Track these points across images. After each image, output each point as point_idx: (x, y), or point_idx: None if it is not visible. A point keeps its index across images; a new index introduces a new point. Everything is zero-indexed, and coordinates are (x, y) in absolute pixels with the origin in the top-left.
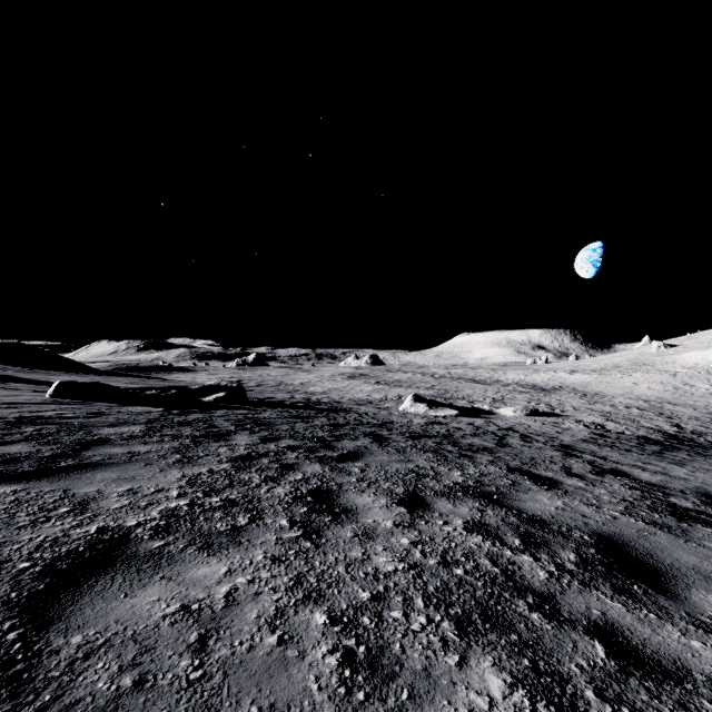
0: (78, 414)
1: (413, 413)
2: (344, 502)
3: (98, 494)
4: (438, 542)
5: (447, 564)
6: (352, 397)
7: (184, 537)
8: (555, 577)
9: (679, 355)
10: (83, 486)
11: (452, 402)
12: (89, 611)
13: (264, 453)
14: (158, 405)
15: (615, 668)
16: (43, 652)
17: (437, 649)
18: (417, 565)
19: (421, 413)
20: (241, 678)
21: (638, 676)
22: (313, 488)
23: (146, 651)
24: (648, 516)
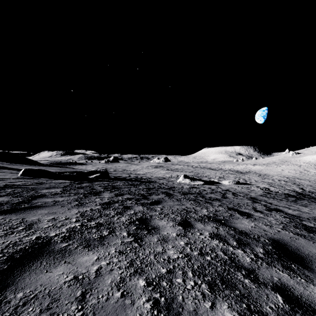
0: (32, 183)
1: (183, 183)
2: (153, 224)
3: (38, 220)
4: (198, 243)
5: (203, 254)
6: (156, 176)
7: (77, 241)
8: (254, 261)
9: (302, 157)
10: (31, 217)
11: (201, 178)
12: (28, 279)
13: (116, 201)
14: (69, 179)
15: (288, 308)
16: (2, 302)
17: (200, 299)
18: (188, 255)
19: (187, 183)
20: (102, 315)
21: (300, 313)
22: (138, 217)
23: (54, 301)
24: (294, 230)
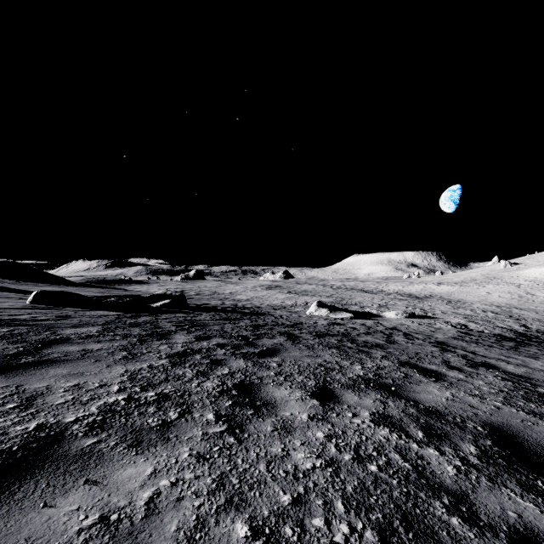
0: (48, 317)
1: (317, 316)
2: (264, 395)
3: (46, 389)
4: (350, 435)
5: (361, 460)
6: (269, 303)
7: (116, 434)
8: (463, 473)
9: (521, 271)
10: (35, 382)
11: (347, 307)
12: (1, 526)
13: (197, 350)
14: (116, 310)
15: None
16: None
17: None
18: (334, 461)
19: (323, 316)
20: None
21: None
22: (237, 382)
23: None
24: (525, 406)
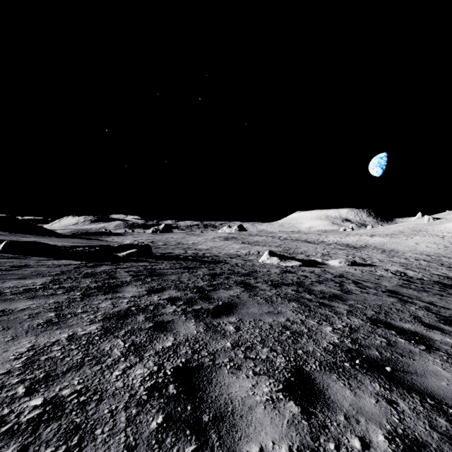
0: (3, 267)
1: (269, 264)
2: (216, 394)
3: None
4: None
5: None
6: (226, 252)
7: None
8: None
9: (444, 224)
10: None
11: (294, 256)
12: None
13: (143, 307)
14: (81, 259)
15: None
16: None
17: None
18: None
19: (274, 264)
20: None
21: None
22: (180, 365)
23: None
24: None
